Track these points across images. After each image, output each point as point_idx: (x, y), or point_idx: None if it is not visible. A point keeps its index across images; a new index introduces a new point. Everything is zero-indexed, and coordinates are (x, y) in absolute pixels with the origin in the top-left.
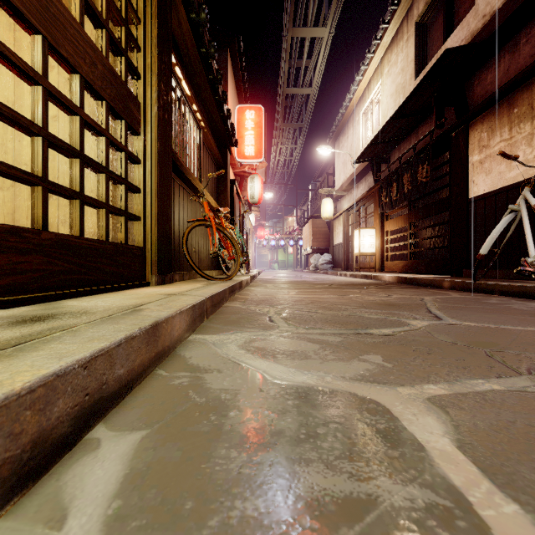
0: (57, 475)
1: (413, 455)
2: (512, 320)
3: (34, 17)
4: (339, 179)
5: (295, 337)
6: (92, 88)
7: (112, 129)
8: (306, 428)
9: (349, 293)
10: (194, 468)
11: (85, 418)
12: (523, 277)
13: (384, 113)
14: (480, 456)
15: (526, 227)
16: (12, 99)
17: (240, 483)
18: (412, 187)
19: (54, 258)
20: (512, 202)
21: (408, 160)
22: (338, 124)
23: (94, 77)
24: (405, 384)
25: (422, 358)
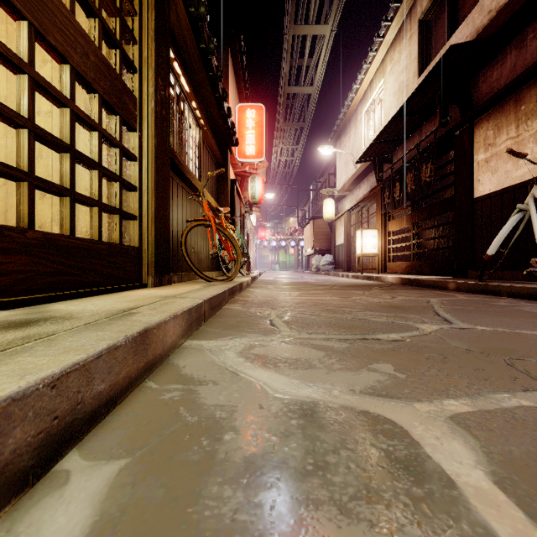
0: (9, 523)
1: (443, 494)
2: (525, 324)
3: (19, 1)
4: (341, 179)
5: (298, 343)
6: (84, 79)
7: (107, 125)
8: (313, 456)
9: (352, 295)
10: (178, 513)
11: (53, 446)
12: (531, 278)
13: (387, 112)
14: (524, 496)
15: (535, 227)
16: (4, 95)
17: (234, 536)
18: (415, 187)
19: (41, 259)
20: (519, 202)
21: (411, 159)
22: (339, 123)
23: (86, 68)
24: (422, 398)
25: (437, 367)
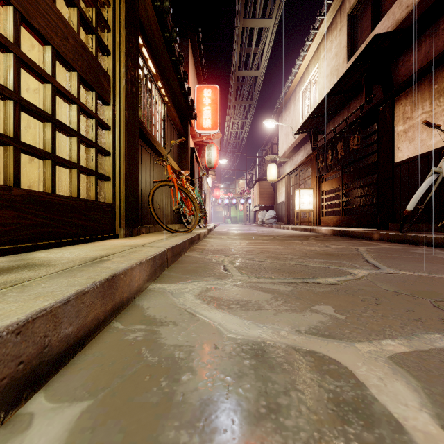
0: None
1: (394, 439)
2: (443, 269)
3: None
4: (282, 148)
5: (248, 286)
6: (64, 59)
7: (86, 100)
8: (265, 398)
9: (292, 244)
10: None
11: (18, 390)
12: (443, 230)
13: (321, 91)
14: None
15: None
16: None
17: None
18: (345, 154)
19: (26, 213)
20: (433, 166)
21: (341, 130)
22: (281, 101)
23: (66, 49)
24: (362, 339)
25: (372, 308)
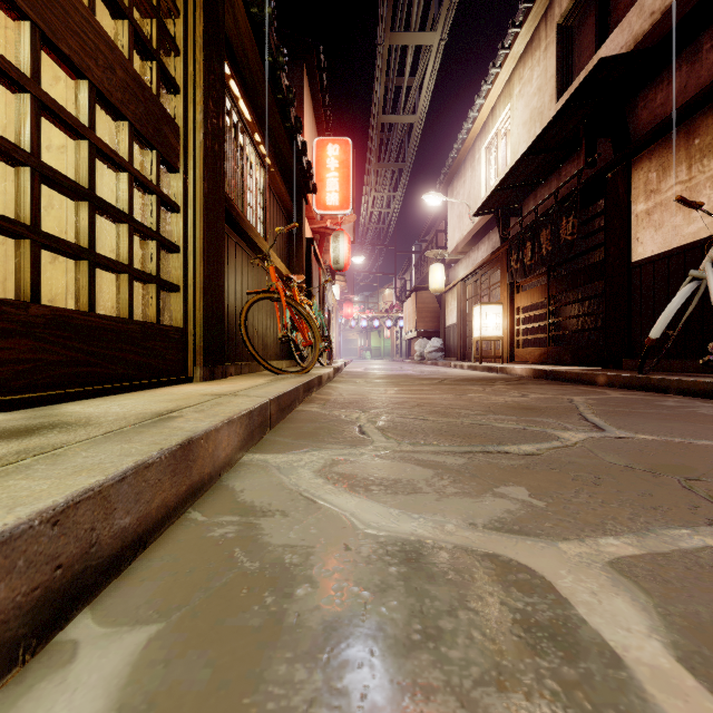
0: None
1: (606, 676)
2: (704, 431)
3: None
4: (453, 238)
5: (397, 457)
6: (108, 102)
7: (141, 164)
8: (421, 620)
9: (468, 392)
10: (230, 706)
11: (55, 606)
12: (708, 369)
13: (515, 148)
14: None
15: None
16: (2, 123)
17: None
18: (553, 248)
19: (50, 343)
20: (692, 267)
21: (547, 210)
22: (451, 163)
23: (111, 86)
24: (569, 536)
25: (588, 491)
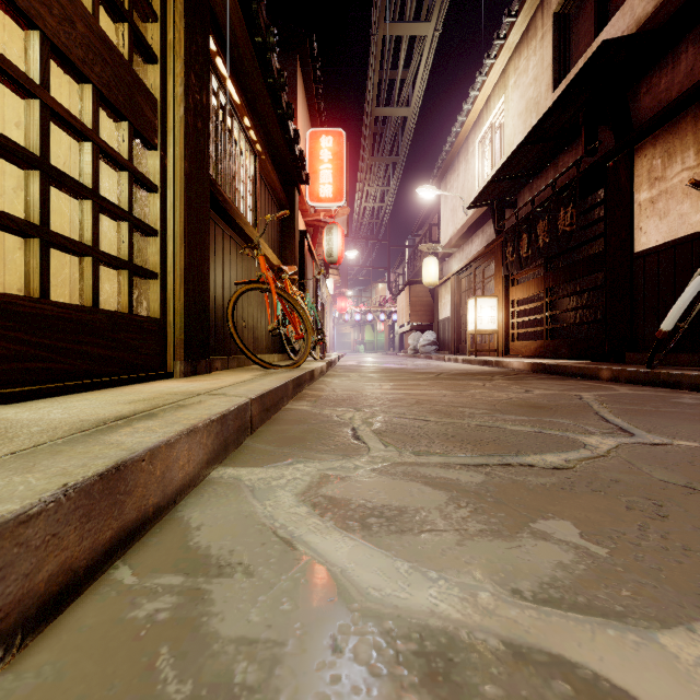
0: None
1: None
2: None
3: None
4: (447, 231)
5: (399, 473)
6: (66, 59)
7: (117, 142)
8: None
9: (468, 388)
10: None
11: None
12: None
13: (510, 139)
14: None
15: None
16: None
17: None
18: (550, 239)
19: None
20: None
21: (544, 201)
22: (445, 157)
23: (70, 41)
24: (667, 618)
25: (656, 528)
